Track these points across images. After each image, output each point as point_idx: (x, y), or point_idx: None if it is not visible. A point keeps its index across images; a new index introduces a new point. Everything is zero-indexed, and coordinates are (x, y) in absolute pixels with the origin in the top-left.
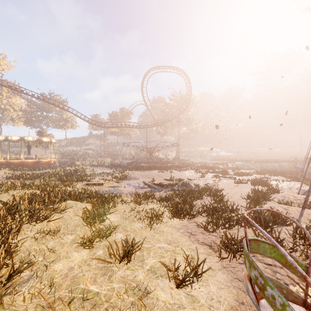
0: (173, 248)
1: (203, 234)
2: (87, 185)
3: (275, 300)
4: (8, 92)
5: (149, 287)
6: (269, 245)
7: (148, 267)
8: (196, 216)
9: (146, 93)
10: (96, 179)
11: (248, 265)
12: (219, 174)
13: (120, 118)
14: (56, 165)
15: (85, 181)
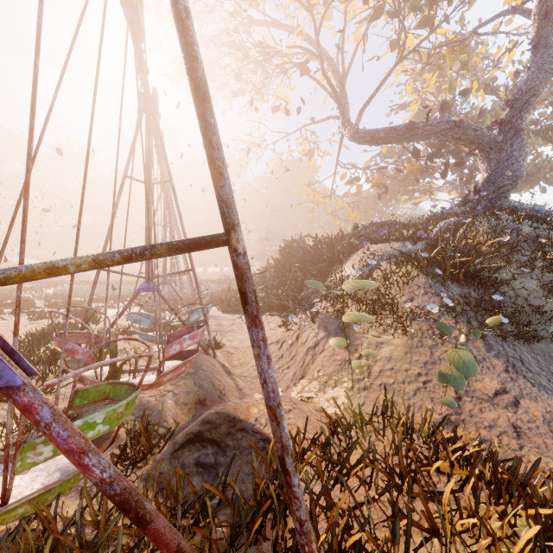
0: None
1: None
2: None
3: None
4: None
5: None
6: None
7: None
8: None
9: None
10: None
11: None
12: (10, 309)
13: None
14: None
15: None
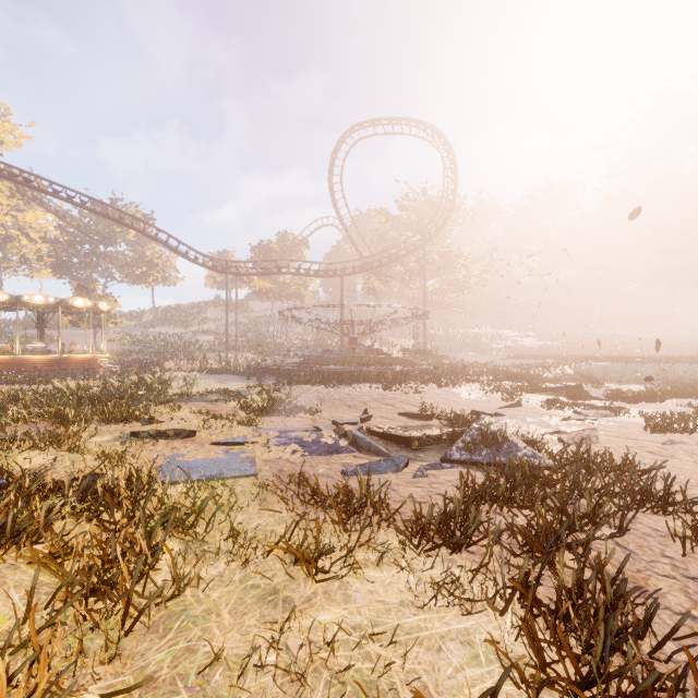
0: None
1: None
2: (136, 437)
3: None
4: (13, 196)
5: None
6: None
7: None
8: None
9: (340, 190)
10: (183, 413)
11: None
12: (558, 397)
13: (277, 256)
14: (110, 369)
15: (139, 421)
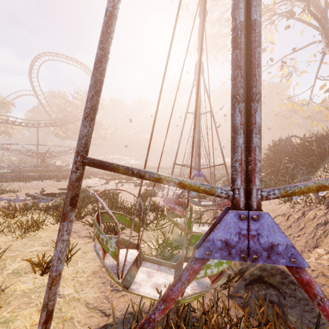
0: (48, 248)
1: (88, 230)
2: None
3: (103, 240)
4: None
5: (7, 286)
6: (118, 214)
7: (10, 271)
8: (85, 217)
9: (37, 81)
10: None
11: (94, 227)
12: (124, 180)
13: None
14: None
15: None
